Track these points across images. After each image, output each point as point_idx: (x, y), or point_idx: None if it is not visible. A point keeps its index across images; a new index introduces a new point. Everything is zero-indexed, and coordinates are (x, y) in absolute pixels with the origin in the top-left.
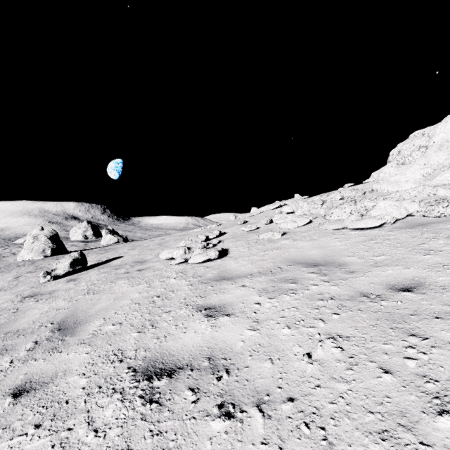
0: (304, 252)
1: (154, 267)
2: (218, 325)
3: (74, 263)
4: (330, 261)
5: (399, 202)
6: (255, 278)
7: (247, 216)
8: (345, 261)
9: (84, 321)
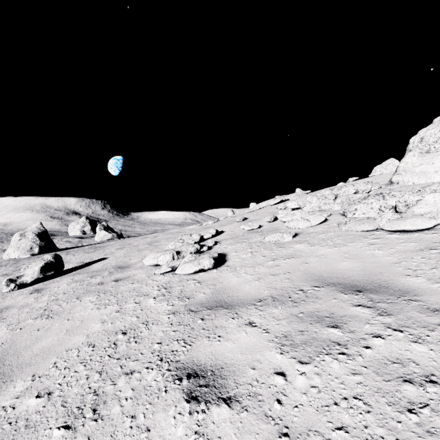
0: (331, 265)
1: (134, 277)
2: (208, 434)
3: (46, 268)
4: (381, 283)
5: None
6: (268, 309)
7: (246, 212)
8: (408, 286)
9: (3, 379)
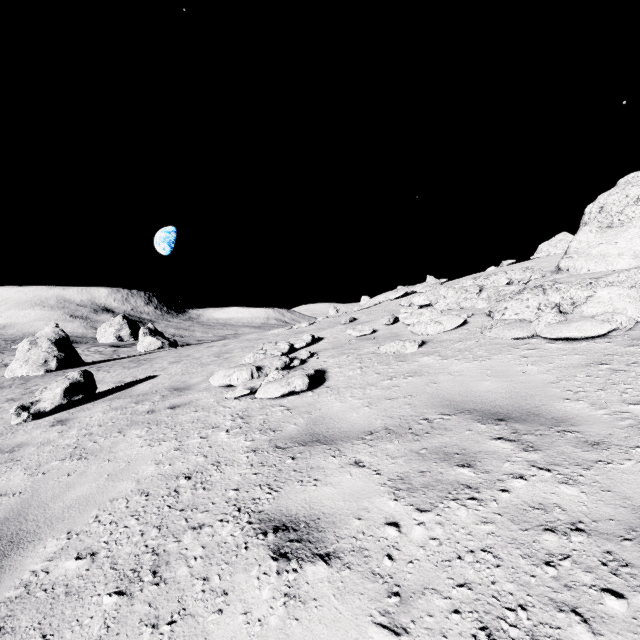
0: (468, 385)
1: (198, 402)
2: (301, 596)
3: (72, 390)
4: (531, 409)
5: (637, 291)
6: (380, 445)
7: (355, 309)
8: (565, 413)
9: (28, 537)
